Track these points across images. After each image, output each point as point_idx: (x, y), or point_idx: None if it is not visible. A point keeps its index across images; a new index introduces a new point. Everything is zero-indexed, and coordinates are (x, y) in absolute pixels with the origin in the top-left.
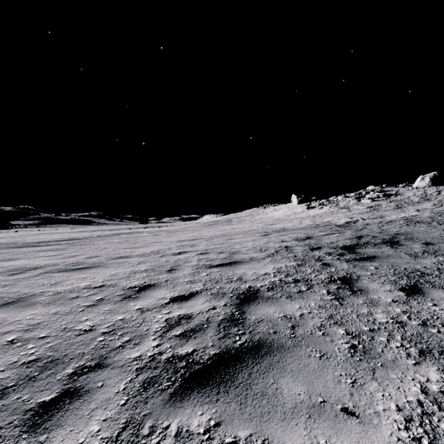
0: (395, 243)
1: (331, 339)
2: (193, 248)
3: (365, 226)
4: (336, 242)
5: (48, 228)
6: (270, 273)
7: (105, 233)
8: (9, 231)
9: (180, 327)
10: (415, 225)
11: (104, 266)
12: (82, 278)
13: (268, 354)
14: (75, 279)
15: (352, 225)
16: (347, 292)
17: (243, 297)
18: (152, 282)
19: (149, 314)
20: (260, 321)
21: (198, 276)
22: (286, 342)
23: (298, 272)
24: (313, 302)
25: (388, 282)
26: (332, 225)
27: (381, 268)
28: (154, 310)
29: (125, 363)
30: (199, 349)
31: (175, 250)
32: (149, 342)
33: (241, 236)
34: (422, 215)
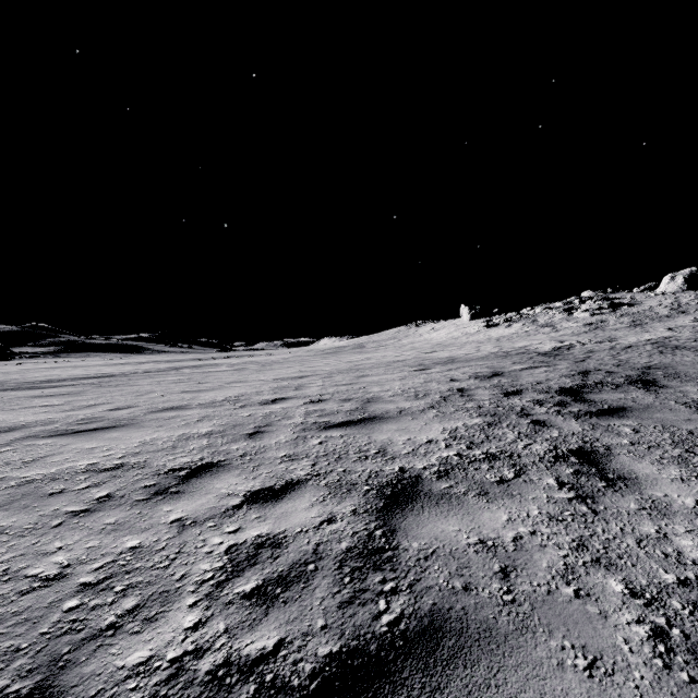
0: (651, 383)
1: (601, 610)
2: (300, 391)
3: (588, 354)
4: (545, 381)
5: (71, 359)
6: (439, 441)
7: (158, 366)
8: (8, 363)
9: (254, 571)
10: (673, 352)
11: (136, 424)
12: (88, 450)
13: (459, 657)
14: (72, 452)
15: (565, 353)
16: (596, 482)
17: (391, 493)
18: (215, 459)
19: (195, 534)
20: (430, 555)
21: (304, 446)
22: (496, 618)
23: (491, 438)
24: (535, 505)
25: (671, 461)
26: (532, 352)
27: (645, 431)
28: (207, 524)
29: (107, 684)
30: (292, 641)
31: (268, 396)
32: (179, 614)
33: (381, 371)
34: (679, 336)
